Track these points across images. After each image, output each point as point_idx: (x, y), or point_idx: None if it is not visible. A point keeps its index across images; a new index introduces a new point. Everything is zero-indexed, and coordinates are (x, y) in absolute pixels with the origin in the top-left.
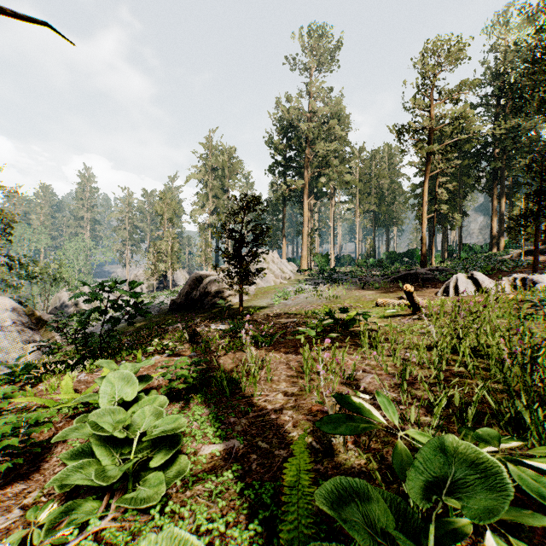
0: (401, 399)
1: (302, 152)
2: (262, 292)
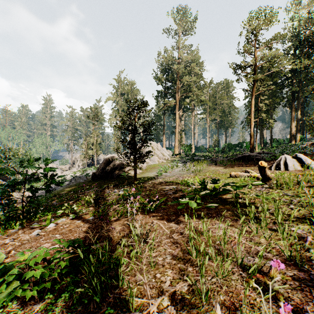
0: None
1: (175, 82)
2: (150, 167)
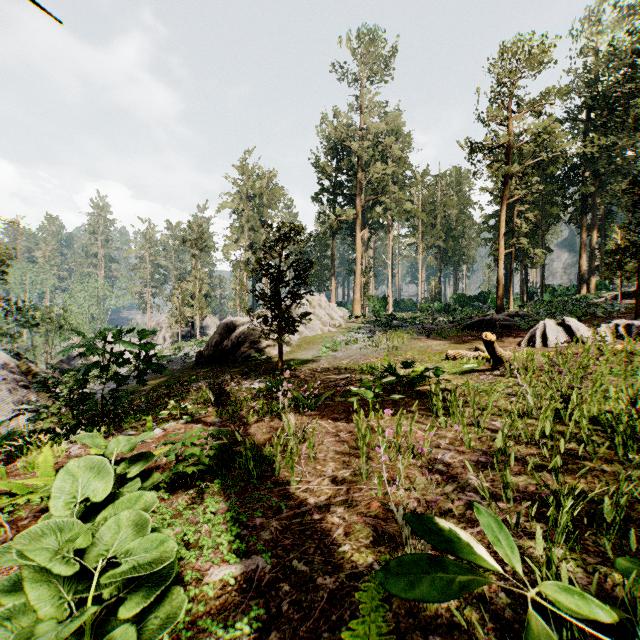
0: (497, 492)
1: (354, 176)
2: (306, 342)
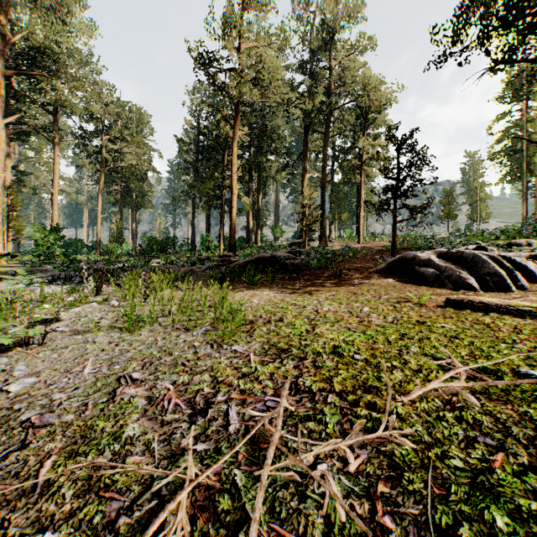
0: None
1: None
2: None
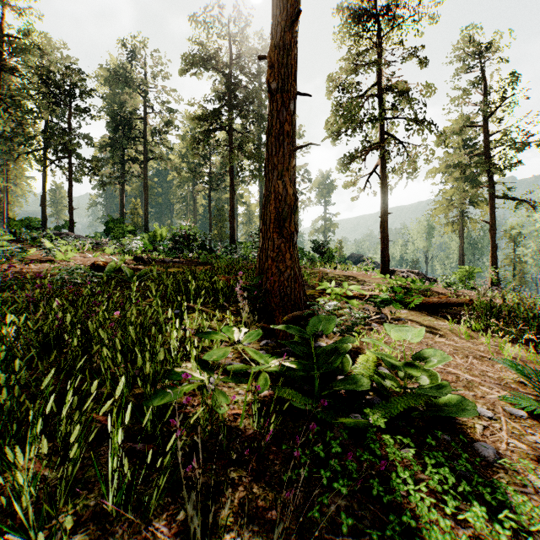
0: None
1: None
2: None
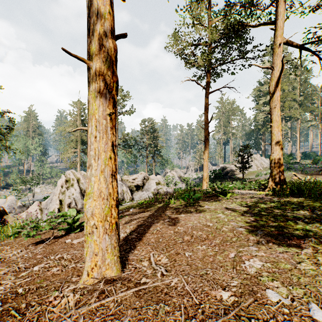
0: None
1: None
2: (250, 173)
